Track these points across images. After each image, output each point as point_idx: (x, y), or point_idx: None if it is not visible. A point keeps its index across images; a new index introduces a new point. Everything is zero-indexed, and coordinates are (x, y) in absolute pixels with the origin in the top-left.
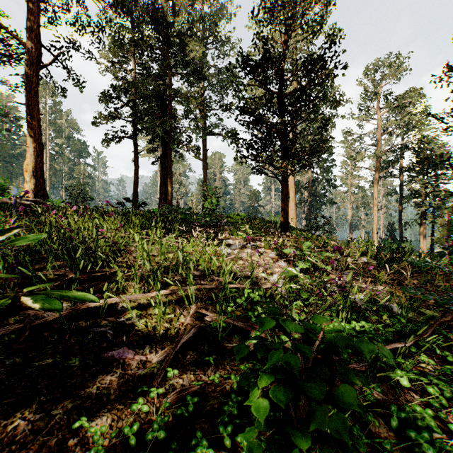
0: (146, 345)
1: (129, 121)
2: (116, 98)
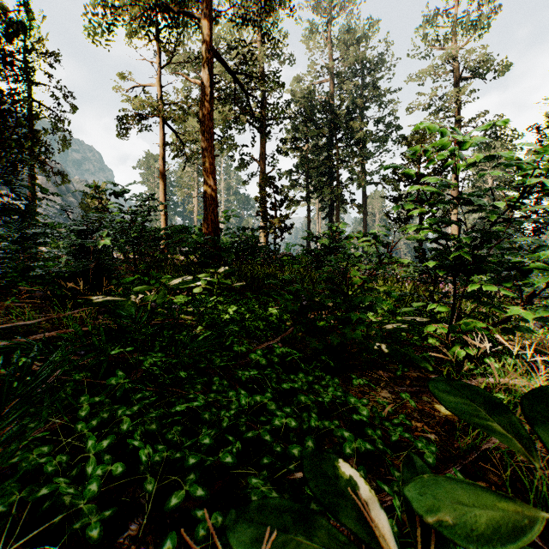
0: None
1: (304, 187)
2: (296, 172)
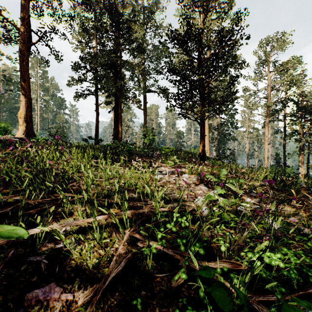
0: (76, 278)
1: (92, 83)
2: (83, 66)
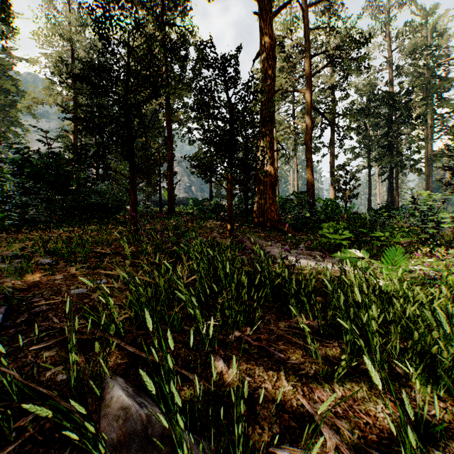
0: None
1: (365, 157)
2: (358, 147)
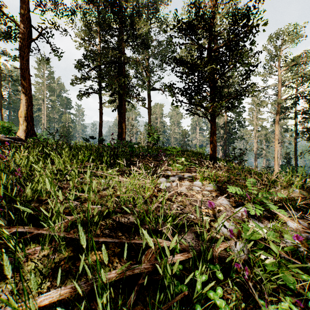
0: None
1: (96, 81)
2: (86, 65)
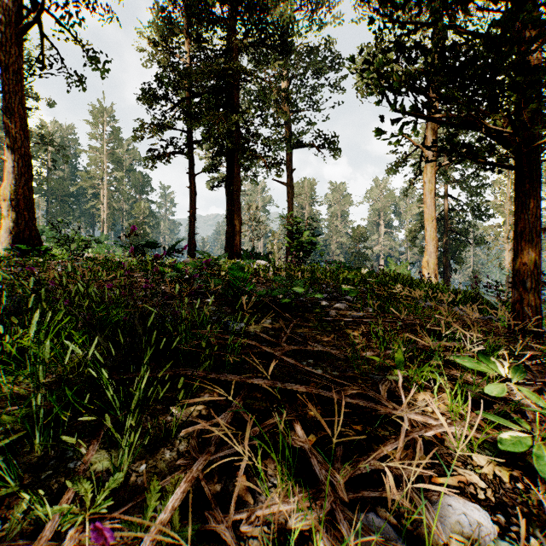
0: None
1: (183, 130)
2: (163, 96)
